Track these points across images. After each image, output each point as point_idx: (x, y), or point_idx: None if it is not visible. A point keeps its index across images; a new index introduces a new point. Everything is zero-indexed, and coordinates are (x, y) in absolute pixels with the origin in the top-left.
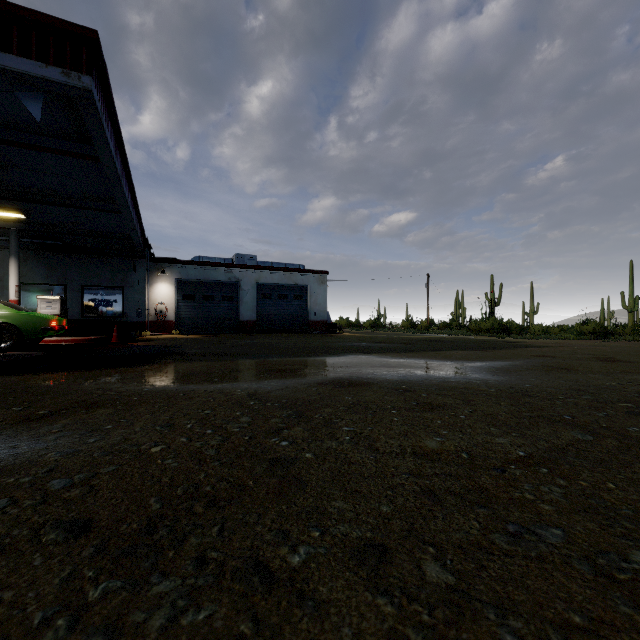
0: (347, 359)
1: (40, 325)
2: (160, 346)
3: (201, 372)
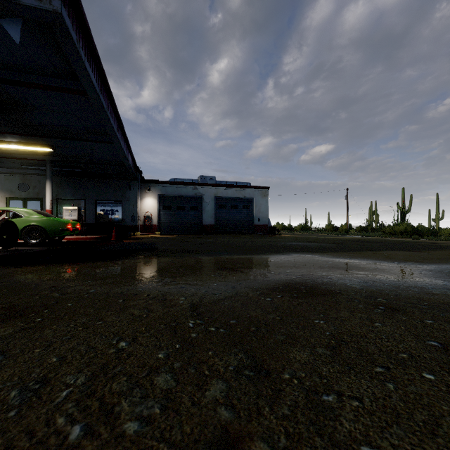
0: (292, 258)
1: (59, 227)
2: (142, 243)
3: (158, 269)
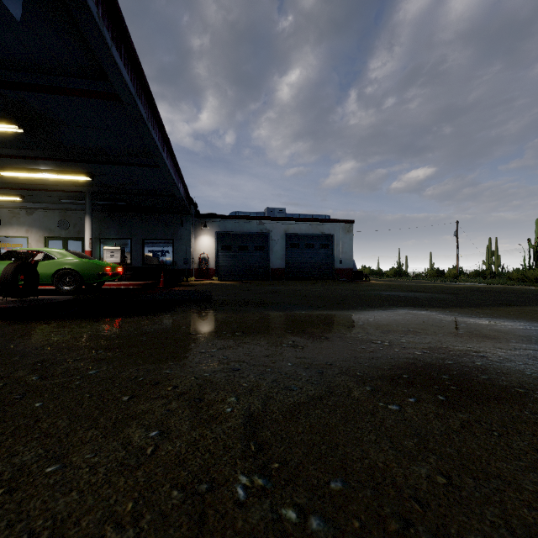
0: (399, 316)
1: (96, 271)
2: (194, 291)
3: (205, 332)
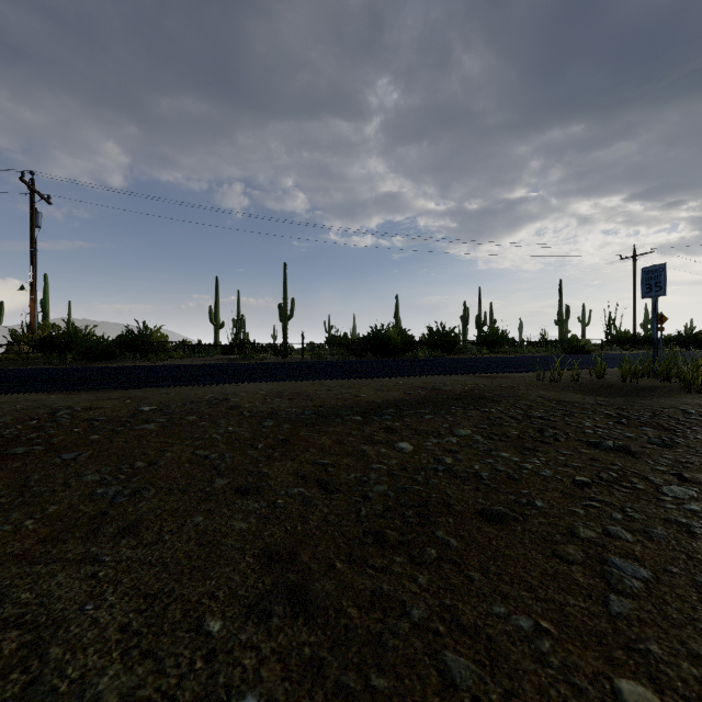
0: None
1: None
2: None
3: None
